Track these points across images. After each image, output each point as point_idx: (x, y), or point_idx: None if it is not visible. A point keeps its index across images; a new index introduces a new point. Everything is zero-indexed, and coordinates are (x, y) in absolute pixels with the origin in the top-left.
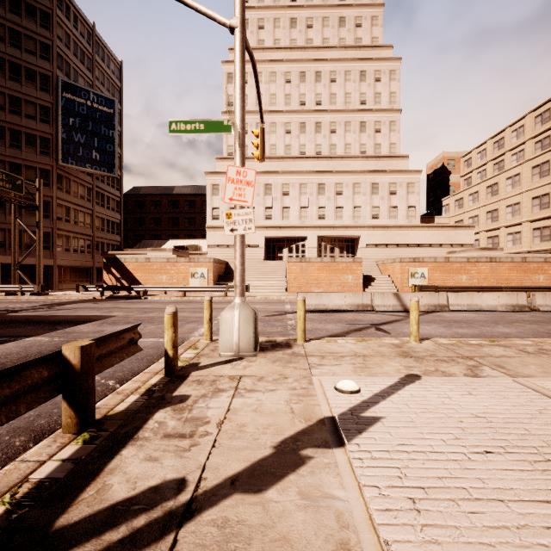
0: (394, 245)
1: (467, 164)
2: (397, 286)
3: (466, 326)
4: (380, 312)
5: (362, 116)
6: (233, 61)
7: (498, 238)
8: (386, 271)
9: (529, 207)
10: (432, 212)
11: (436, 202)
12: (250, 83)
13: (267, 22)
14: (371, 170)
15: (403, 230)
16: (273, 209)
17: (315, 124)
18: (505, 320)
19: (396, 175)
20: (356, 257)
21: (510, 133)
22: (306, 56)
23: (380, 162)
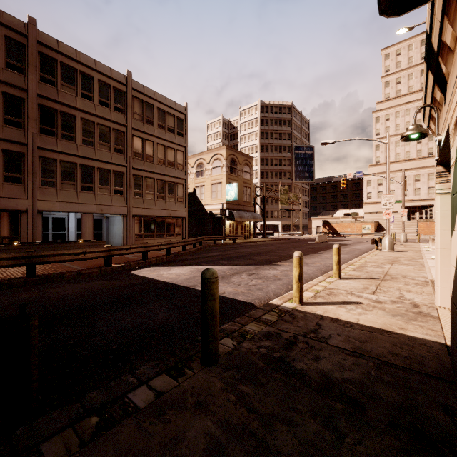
0: None
1: None
2: None
3: None
4: None
5: None
6: (379, 110)
7: None
8: None
9: None
10: None
11: None
12: (391, 119)
13: (403, 78)
14: None
15: None
16: (407, 190)
17: None
18: None
19: None
20: None
21: None
22: None
23: None
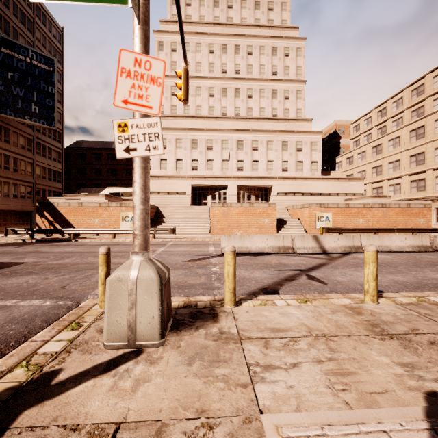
0: (300, 194)
1: (355, 129)
2: (306, 228)
3: (395, 271)
4: (300, 254)
5: (273, 85)
6: (164, 31)
7: (381, 189)
8: (296, 215)
9: (408, 163)
10: (328, 167)
11: (331, 160)
12: (179, 52)
13: (193, 0)
14: (281, 130)
15: (307, 181)
16: (198, 161)
17: (235, 90)
18: (424, 262)
19: (302, 135)
20: (272, 203)
21: (391, 103)
22: (227, 31)
23: (288, 124)
